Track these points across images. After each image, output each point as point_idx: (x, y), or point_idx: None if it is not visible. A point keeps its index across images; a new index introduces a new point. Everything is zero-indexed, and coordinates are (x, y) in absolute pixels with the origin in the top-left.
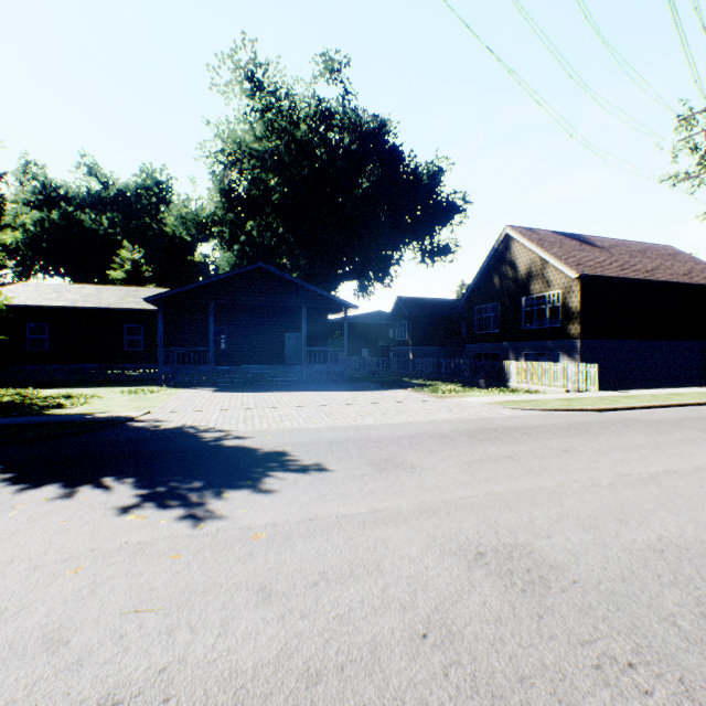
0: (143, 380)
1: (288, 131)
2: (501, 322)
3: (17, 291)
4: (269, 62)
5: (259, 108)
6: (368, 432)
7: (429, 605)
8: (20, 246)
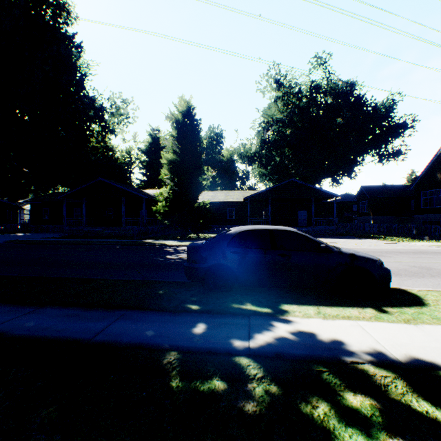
0: None
1: (295, 104)
2: None
3: None
4: (286, 72)
5: (280, 95)
6: (366, 250)
7: (400, 268)
8: None
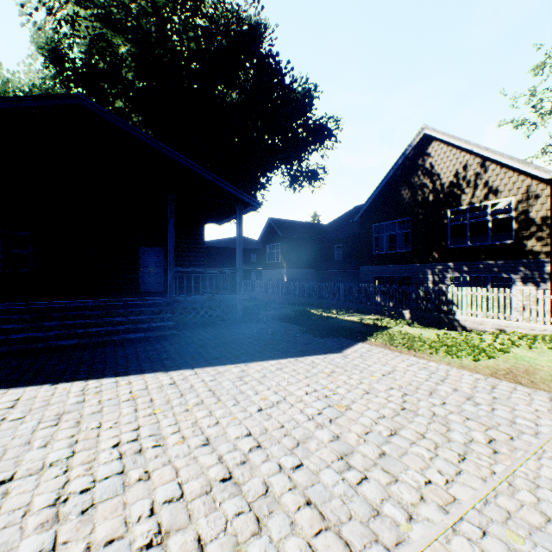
0: None
1: None
2: (413, 240)
3: None
4: None
5: None
6: None
7: None
8: None
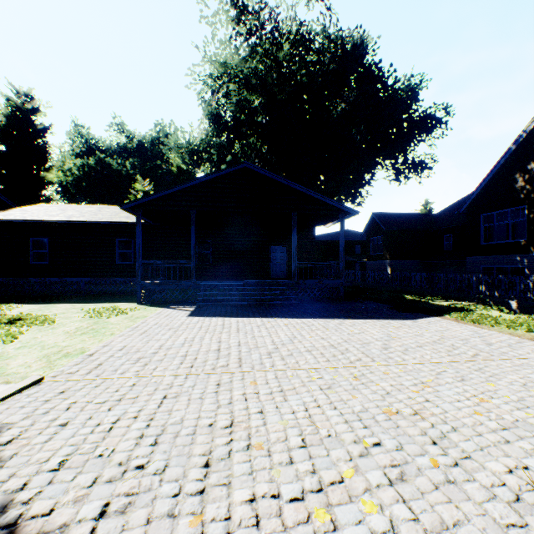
0: (133, 293)
1: (271, 54)
2: (528, 229)
3: (28, 210)
4: None
5: (244, 35)
6: None
7: None
8: (70, 187)
